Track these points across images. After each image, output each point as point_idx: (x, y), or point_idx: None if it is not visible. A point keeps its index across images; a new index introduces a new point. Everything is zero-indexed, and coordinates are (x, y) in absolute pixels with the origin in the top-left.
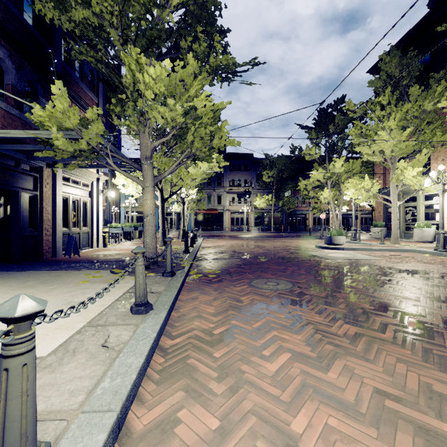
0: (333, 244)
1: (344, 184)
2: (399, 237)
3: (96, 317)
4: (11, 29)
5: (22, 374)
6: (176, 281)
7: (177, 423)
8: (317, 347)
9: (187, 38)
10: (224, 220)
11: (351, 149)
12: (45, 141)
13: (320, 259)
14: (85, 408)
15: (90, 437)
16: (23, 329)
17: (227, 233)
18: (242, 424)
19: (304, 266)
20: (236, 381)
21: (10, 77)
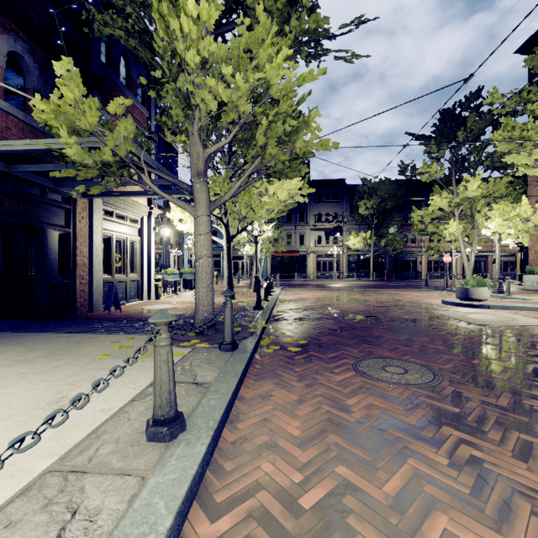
0: (471, 299)
1: (481, 212)
2: None
3: (80, 442)
4: (31, 15)
5: None
6: (237, 360)
7: None
8: None
9: None
10: (308, 265)
11: (491, 164)
12: (65, 156)
13: (459, 323)
14: None
15: None
16: None
17: (311, 281)
18: None
19: (437, 335)
20: None
21: (31, 80)
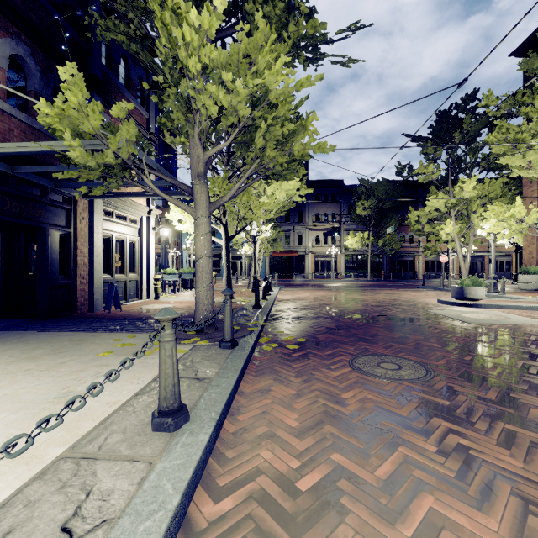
0: (466, 298)
1: (477, 213)
2: None
3: (90, 432)
4: (33, 19)
5: None
6: (237, 356)
7: None
8: None
9: None
10: (306, 264)
11: (487, 165)
12: (67, 158)
13: (453, 322)
14: None
15: None
16: None
17: (310, 281)
18: None
19: (432, 334)
20: None
21: (33, 82)
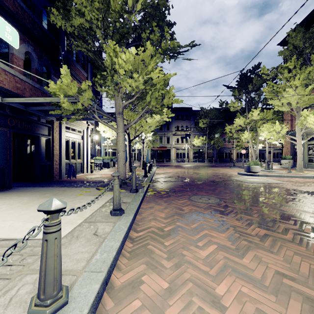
0: (251, 171)
1: (260, 127)
2: (303, 167)
3: (89, 217)
4: (35, 33)
5: (54, 244)
6: (139, 195)
7: (142, 283)
8: (236, 242)
9: (146, 31)
10: (171, 154)
11: (265, 102)
12: (56, 104)
13: (240, 182)
14: (86, 269)
15: (90, 285)
16: (55, 218)
17: (173, 164)
18: (183, 286)
19: (228, 187)
20: (179, 261)
21: (34, 64)
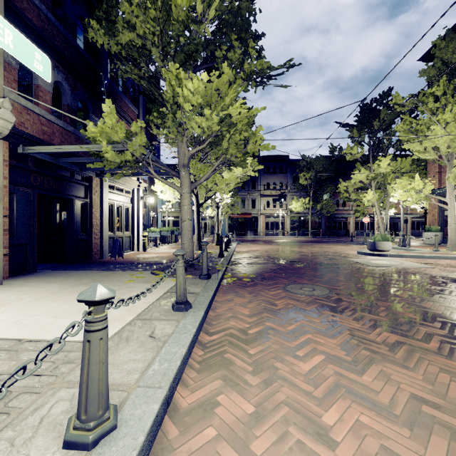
0: (377, 250)
1: (391, 184)
2: None
3: (142, 312)
4: (67, 55)
5: (99, 346)
6: (212, 283)
7: (217, 405)
8: (352, 352)
9: (222, 47)
10: (258, 224)
11: (399, 147)
12: (96, 154)
13: (361, 266)
14: (140, 383)
15: (146, 405)
16: (100, 311)
17: (261, 238)
18: (275, 412)
19: (343, 273)
20: (270, 376)
21: (66, 98)
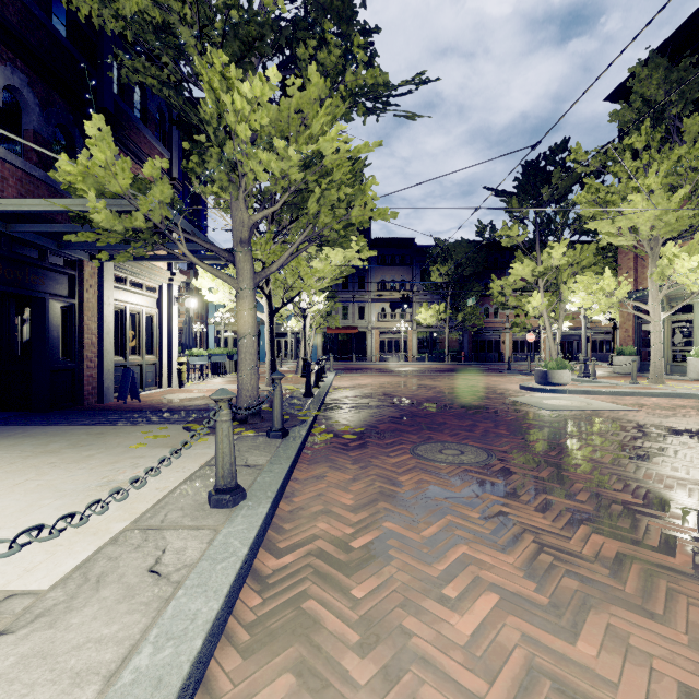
0: (550, 383)
1: (567, 284)
2: (663, 372)
3: (147, 511)
4: (32, 42)
5: None
6: (289, 445)
7: None
8: (547, 582)
9: (308, 42)
10: (369, 344)
11: (579, 227)
12: (82, 217)
13: (530, 409)
14: None
15: None
16: None
17: (373, 365)
18: None
19: (504, 421)
20: (395, 655)
21: (30, 119)
